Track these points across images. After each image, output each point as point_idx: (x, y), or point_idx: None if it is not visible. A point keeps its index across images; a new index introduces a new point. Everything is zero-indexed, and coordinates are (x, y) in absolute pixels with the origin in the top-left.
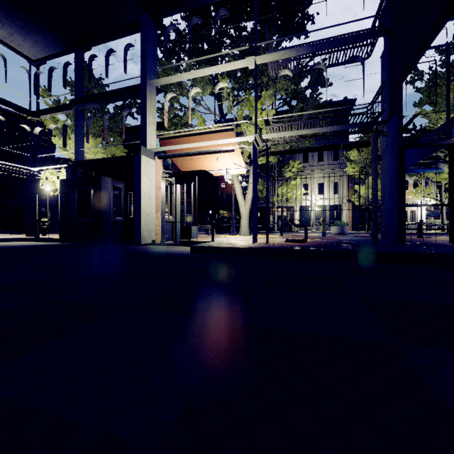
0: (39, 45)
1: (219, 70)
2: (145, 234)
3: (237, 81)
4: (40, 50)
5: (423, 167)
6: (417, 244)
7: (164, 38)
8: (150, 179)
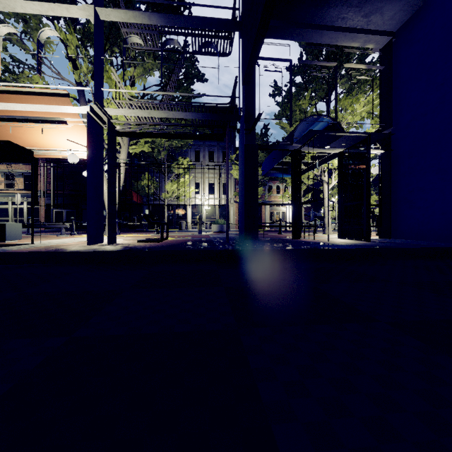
0: None
1: (46, 11)
2: None
3: None
4: None
5: (281, 172)
6: (267, 240)
7: None
8: None
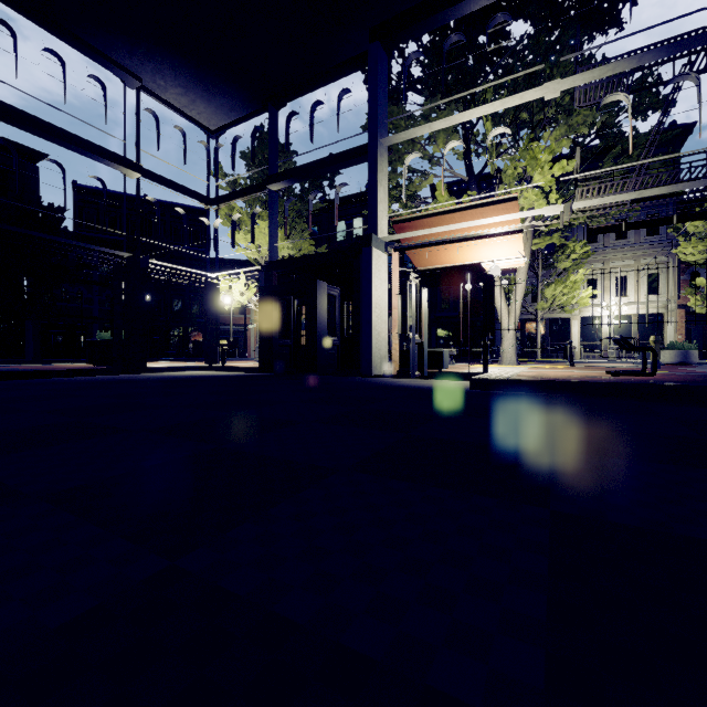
0: (223, 110)
1: (493, 109)
2: (376, 361)
3: (497, 121)
4: (222, 116)
5: None
6: None
7: None
8: (381, 282)
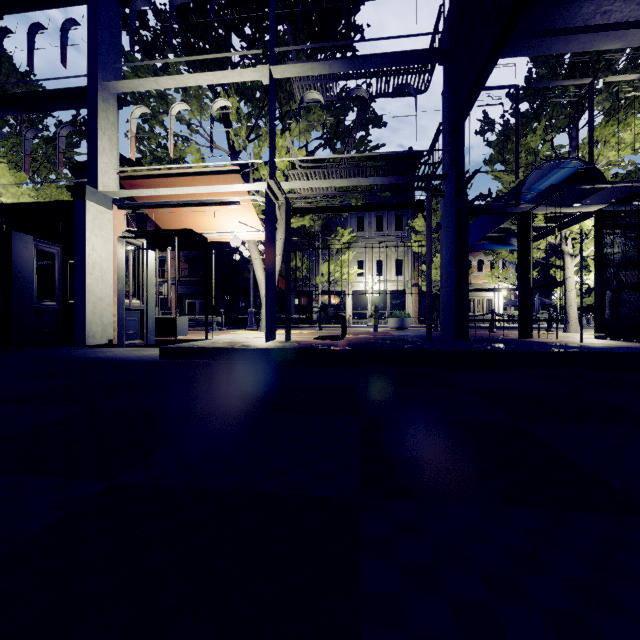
0: None
1: (218, 80)
2: (95, 329)
3: (255, 104)
4: None
5: (494, 243)
6: (482, 340)
7: (139, 23)
8: (104, 241)
